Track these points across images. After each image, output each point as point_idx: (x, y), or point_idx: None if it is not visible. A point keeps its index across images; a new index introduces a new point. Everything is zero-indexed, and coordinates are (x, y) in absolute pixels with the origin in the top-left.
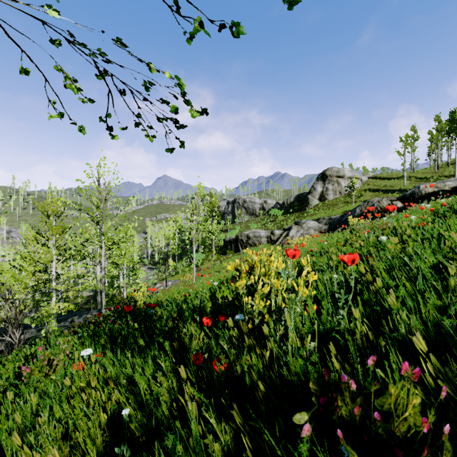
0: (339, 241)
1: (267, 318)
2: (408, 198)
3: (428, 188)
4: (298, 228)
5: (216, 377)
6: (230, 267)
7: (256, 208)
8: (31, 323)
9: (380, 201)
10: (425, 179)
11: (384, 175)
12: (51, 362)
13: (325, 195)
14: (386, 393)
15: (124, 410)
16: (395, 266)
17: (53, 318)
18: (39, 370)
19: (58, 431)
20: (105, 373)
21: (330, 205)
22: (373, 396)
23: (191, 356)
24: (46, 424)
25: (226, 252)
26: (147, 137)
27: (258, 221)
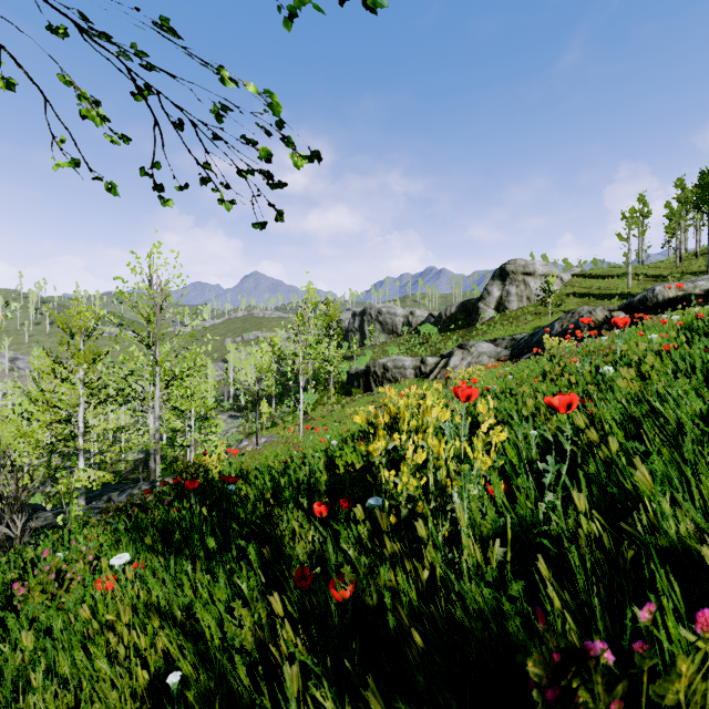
0: (532, 375)
1: (422, 505)
2: (636, 307)
3: (668, 292)
4: (463, 354)
5: (336, 604)
6: (359, 419)
7: (398, 322)
8: (46, 502)
9: (593, 311)
10: (660, 278)
11: (597, 271)
12: (62, 574)
13: (505, 302)
14: (670, 674)
15: (172, 676)
16: (633, 417)
17: (79, 495)
18: (43, 588)
19: (60, 705)
20: (150, 595)
21: (514, 318)
22: (644, 682)
23: (292, 569)
24: (39, 694)
25: (350, 391)
26: (221, 203)
27: (401, 343)
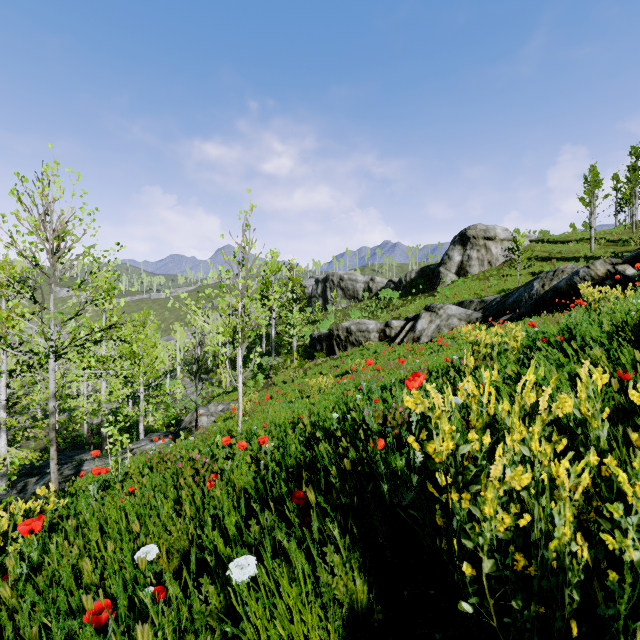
0: None
1: None
2: None
3: None
4: (431, 317)
5: None
6: None
7: (359, 288)
8: None
9: (591, 265)
10: (620, 242)
11: (555, 237)
12: None
13: (466, 267)
14: None
15: None
16: None
17: (1, 477)
18: None
19: None
20: None
21: (476, 281)
22: None
23: None
24: None
25: (313, 355)
26: None
27: (362, 308)
